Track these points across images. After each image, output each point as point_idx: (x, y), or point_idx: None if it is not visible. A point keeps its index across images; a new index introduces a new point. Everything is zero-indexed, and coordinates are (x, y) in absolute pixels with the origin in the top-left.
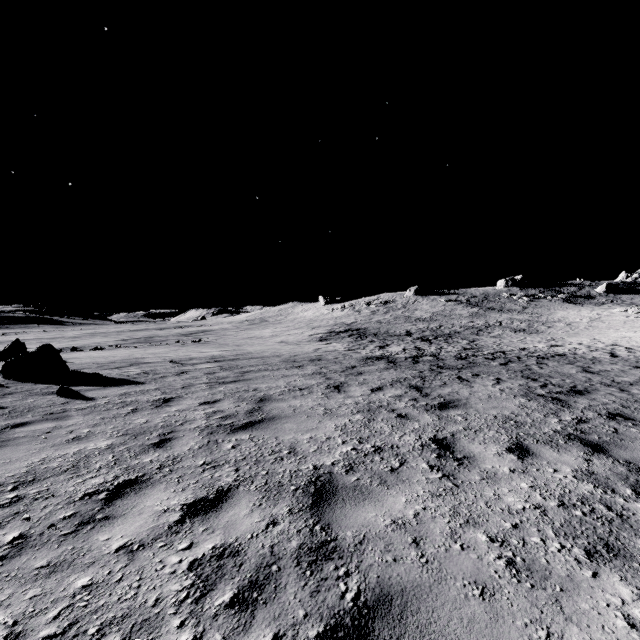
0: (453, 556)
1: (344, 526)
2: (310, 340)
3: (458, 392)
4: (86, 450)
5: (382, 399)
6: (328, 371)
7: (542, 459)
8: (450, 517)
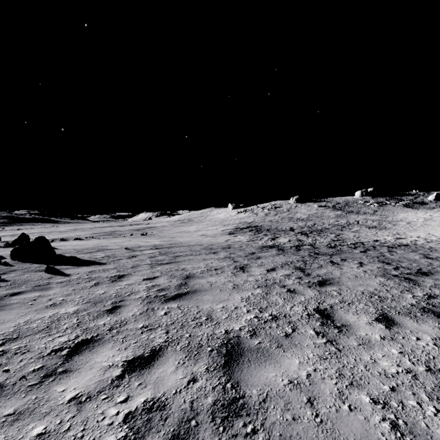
0: (343, 417)
1: (250, 384)
2: (222, 234)
3: (332, 272)
4: (58, 314)
5: (275, 277)
6: (235, 256)
7: (405, 328)
8: (337, 379)
